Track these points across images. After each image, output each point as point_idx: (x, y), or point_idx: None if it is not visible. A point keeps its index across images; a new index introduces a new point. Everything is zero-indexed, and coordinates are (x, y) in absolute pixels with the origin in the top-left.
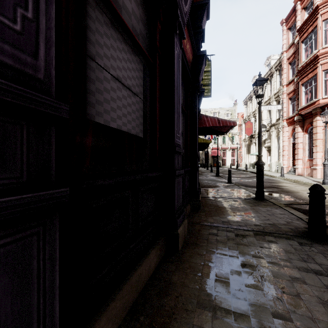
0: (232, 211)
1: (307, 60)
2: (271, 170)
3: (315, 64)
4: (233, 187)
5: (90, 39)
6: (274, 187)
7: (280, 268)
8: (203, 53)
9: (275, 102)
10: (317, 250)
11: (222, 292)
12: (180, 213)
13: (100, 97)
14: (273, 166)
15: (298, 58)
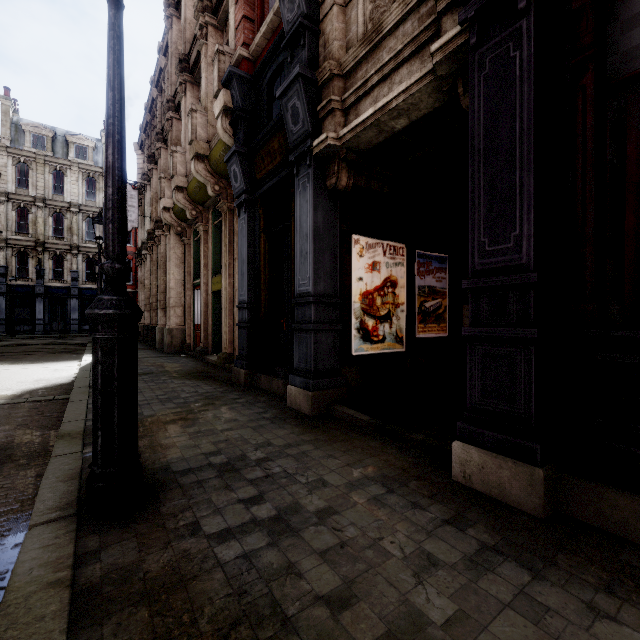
0: None
1: None
2: None
3: None
4: None
5: None
6: None
7: None
8: None
9: None
10: None
11: None
12: None
13: None
14: None
15: None
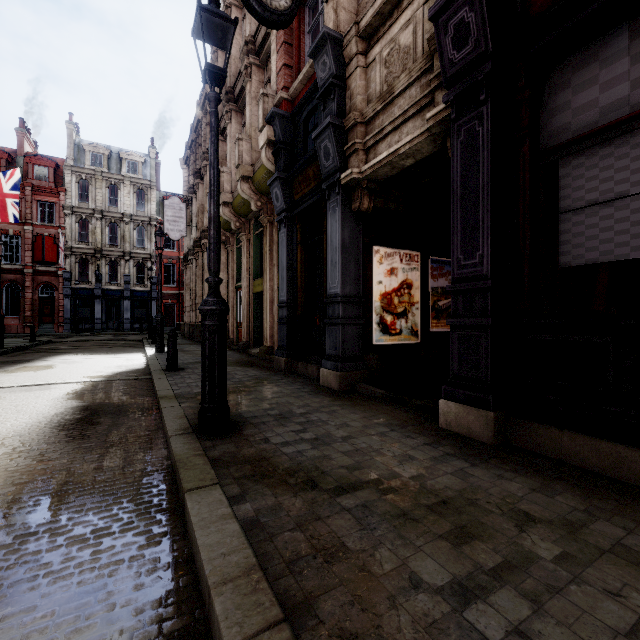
0: None
1: None
2: None
3: None
4: None
5: (564, 196)
6: None
7: None
8: None
9: None
10: None
11: (633, 540)
12: None
13: (579, 239)
14: None
15: None
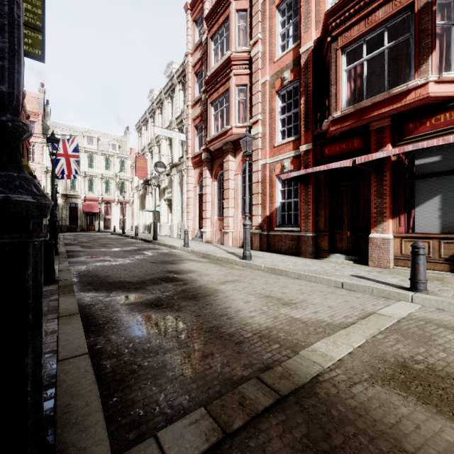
0: None
1: (218, 66)
2: (172, 236)
3: (227, 73)
4: None
5: None
6: (170, 278)
7: None
8: None
9: (178, 131)
10: None
11: None
12: None
13: None
14: (175, 229)
15: (206, 66)
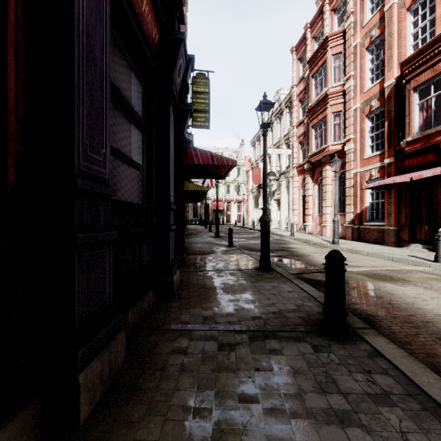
0: (224, 294)
1: (317, 98)
2: (281, 228)
3: (325, 104)
4: (234, 253)
5: None
6: (284, 249)
7: (284, 424)
8: (180, 36)
9: (285, 145)
10: (338, 359)
11: None
12: (101, 326)
13: None
14: (283, 223)
15: (308, 95)
